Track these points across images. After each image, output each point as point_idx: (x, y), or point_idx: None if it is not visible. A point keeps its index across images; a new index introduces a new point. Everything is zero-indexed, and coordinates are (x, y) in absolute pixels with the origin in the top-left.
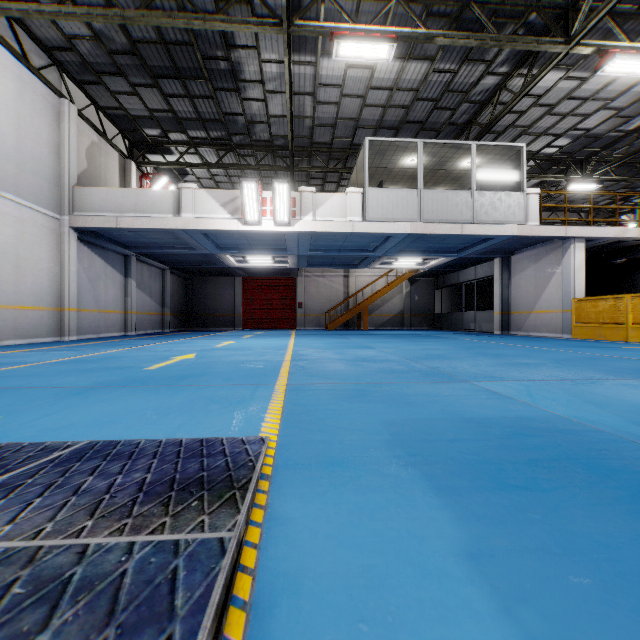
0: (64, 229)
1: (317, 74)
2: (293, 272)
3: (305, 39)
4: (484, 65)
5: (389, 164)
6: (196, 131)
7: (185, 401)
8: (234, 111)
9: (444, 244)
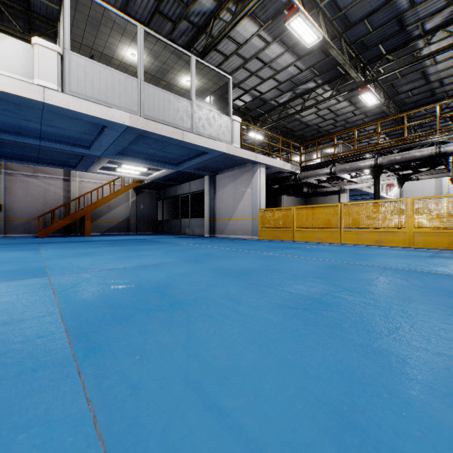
0: None
1: None
2: None
3: None
4: None
5: (106, 49)
6: None
7: None
8: None
9: (166, 153)
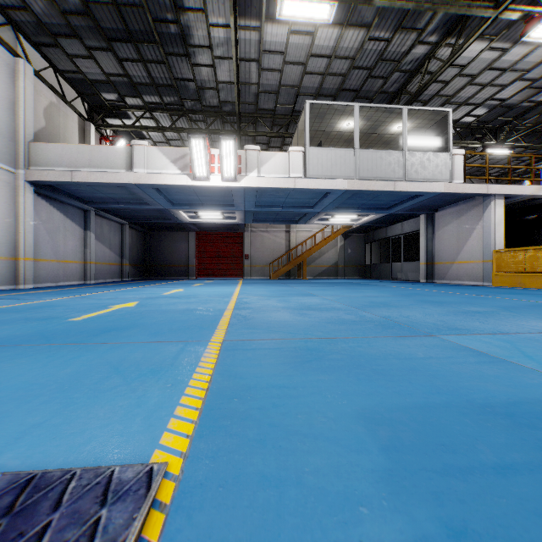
0: (20, 182)
1: (262, 40)
2: (240, 227)
3: (250, 3)
4: (416, 34)
5: (327, 127)
6: (151, 96)
7: (78, 371)
8: (185, 77)
9: (376, 201)
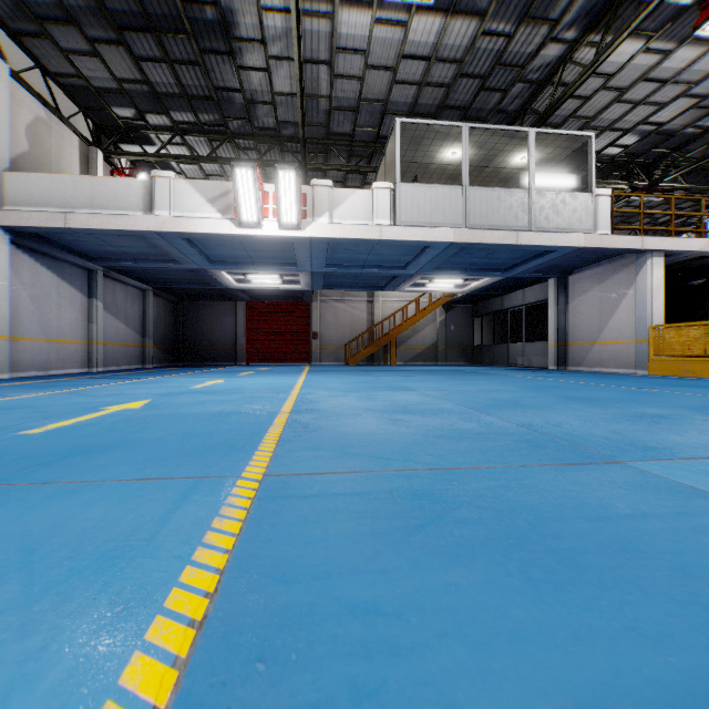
0: None
1: (335, 33)
2: (307, 295)
3: None
4: (547, 28)
5: (425, 158)
6: (181, 113)
7: None
8: (229, 85)
9: (491, 259)
